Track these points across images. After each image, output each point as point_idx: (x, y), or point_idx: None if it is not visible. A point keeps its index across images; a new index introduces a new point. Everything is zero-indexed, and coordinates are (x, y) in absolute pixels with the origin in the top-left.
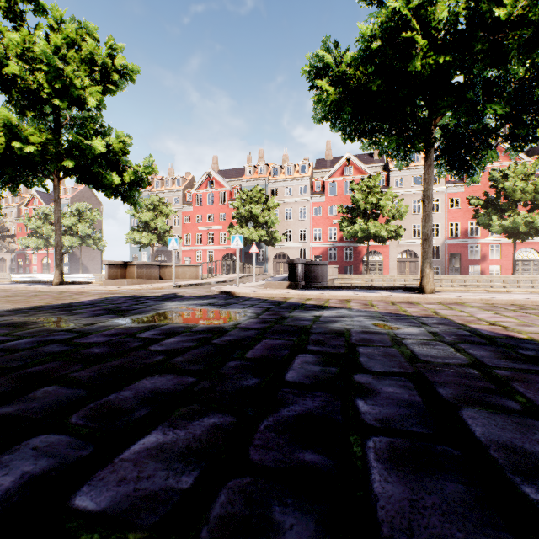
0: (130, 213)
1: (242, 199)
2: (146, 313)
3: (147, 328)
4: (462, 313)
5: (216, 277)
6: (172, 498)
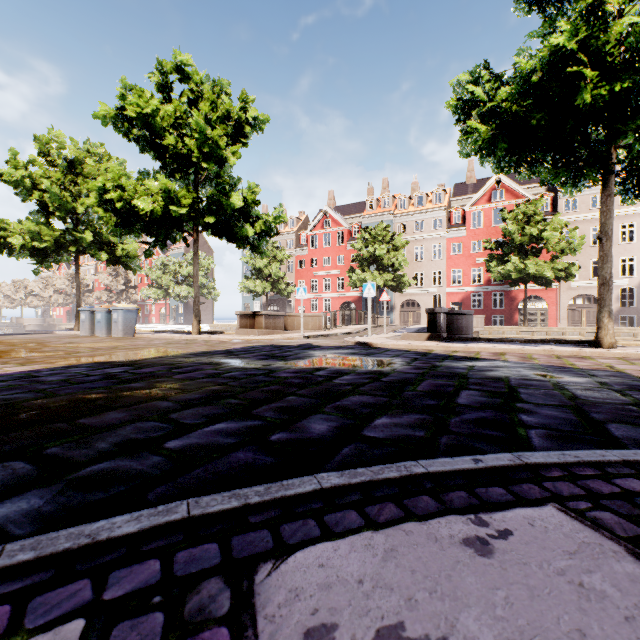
0: (244, 260)
1: (364, 238)
2: (303, 359)
3: (317, 369)
4: None
5: (340, 328)
6: (416, 437)
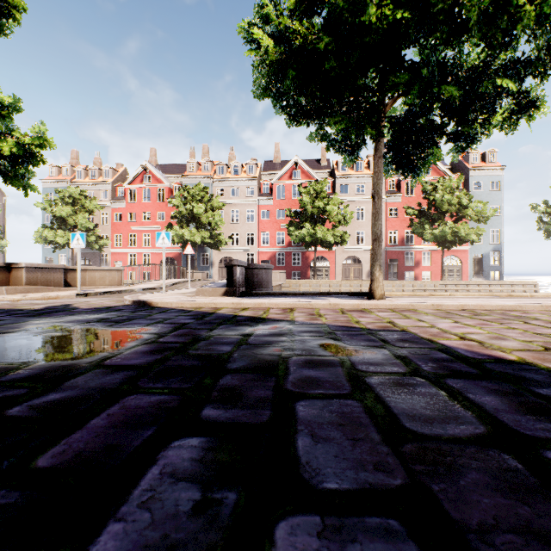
0: (41, 206)
1: (183, 196)
2: None
3: None
4: (422, 323)
5: (146, 283)
6: None
